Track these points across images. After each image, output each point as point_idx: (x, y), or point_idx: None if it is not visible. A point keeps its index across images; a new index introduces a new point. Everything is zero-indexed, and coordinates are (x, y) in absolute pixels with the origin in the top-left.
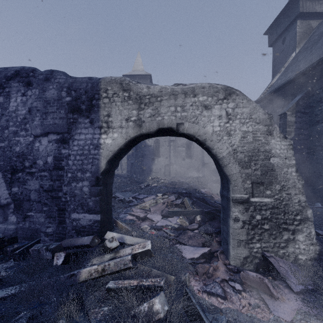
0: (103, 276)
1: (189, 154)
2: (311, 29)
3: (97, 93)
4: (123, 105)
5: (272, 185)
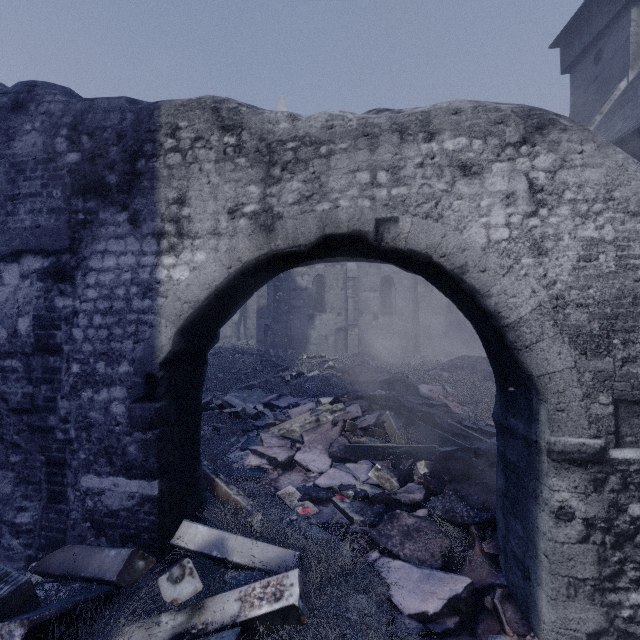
0: None
1: (386, 307)
2: None
3: (149, 138)
4: (221, 170)
5: None
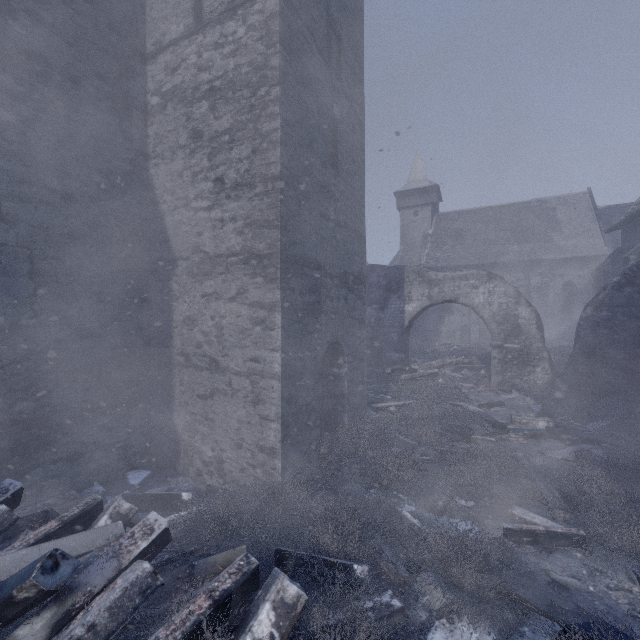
0: (412, 379)
1: None
2: None
3: (402, 279)
4: (419, 286)
5: (519, 336)
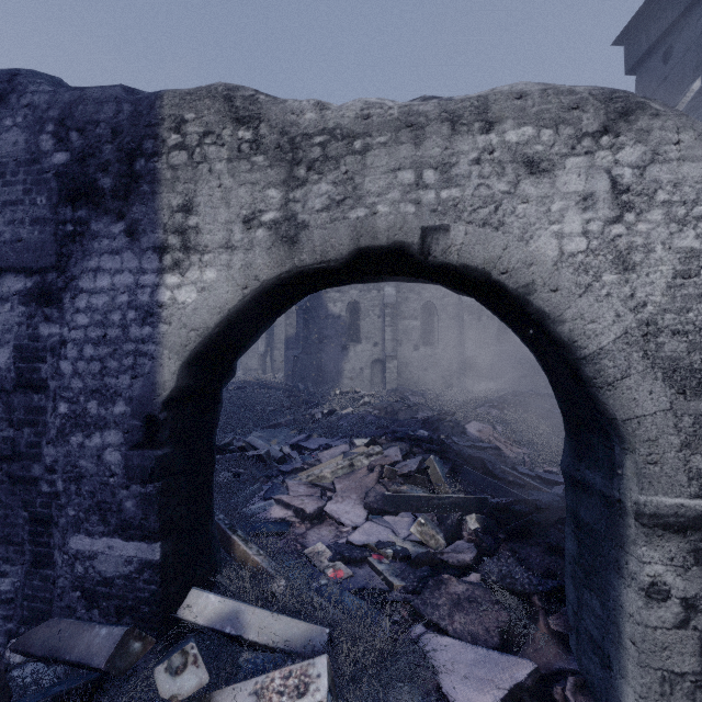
0: None
1: (428, 336)
2: None
3: (149, 133)
4: (235, 170)
5: None
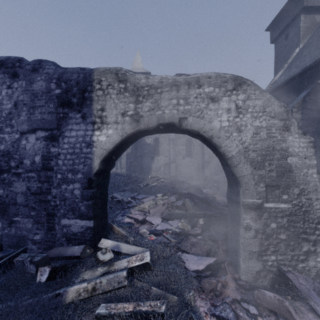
0: (93, 296)
1: (188, 153)
2: (315, 24)
3: (89, 84)
4: (118, 97)
5: (290, 188)
